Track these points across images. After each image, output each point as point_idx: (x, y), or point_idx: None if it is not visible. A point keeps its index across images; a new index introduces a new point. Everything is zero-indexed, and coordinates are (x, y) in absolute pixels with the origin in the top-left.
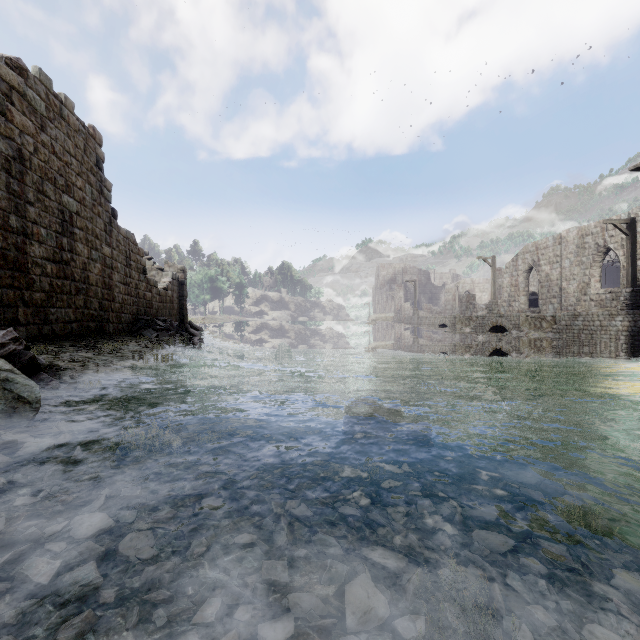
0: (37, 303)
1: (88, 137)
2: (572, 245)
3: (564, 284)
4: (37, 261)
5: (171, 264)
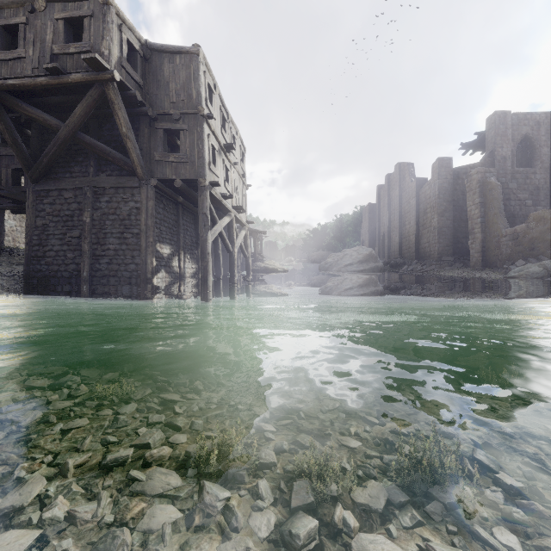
0: None
1: None
2: None
3: None
4: None
5: None
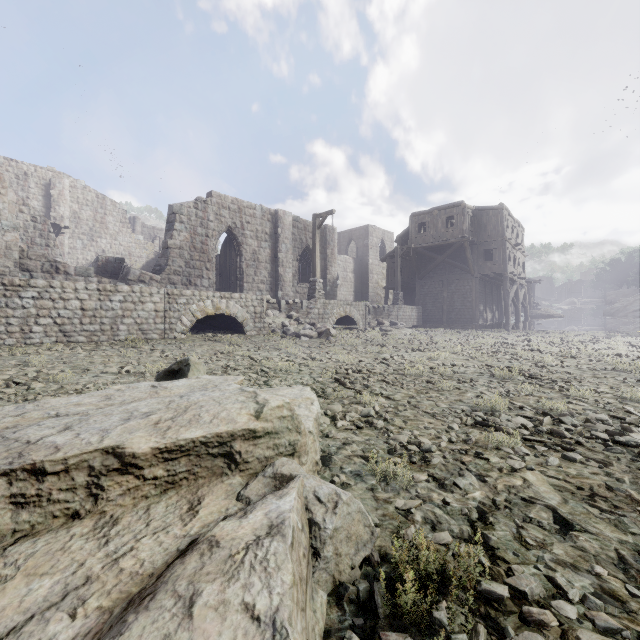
0: None
1: None
2: (289, 231)
3: (281, 270)
4: None
5: None
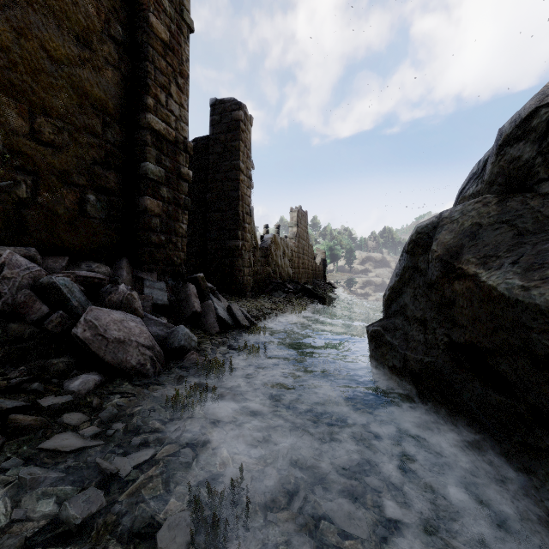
0: (300, 278)
1: (306, 216)
2: None
3: None
4: (300, 265)
5: (319, 250)
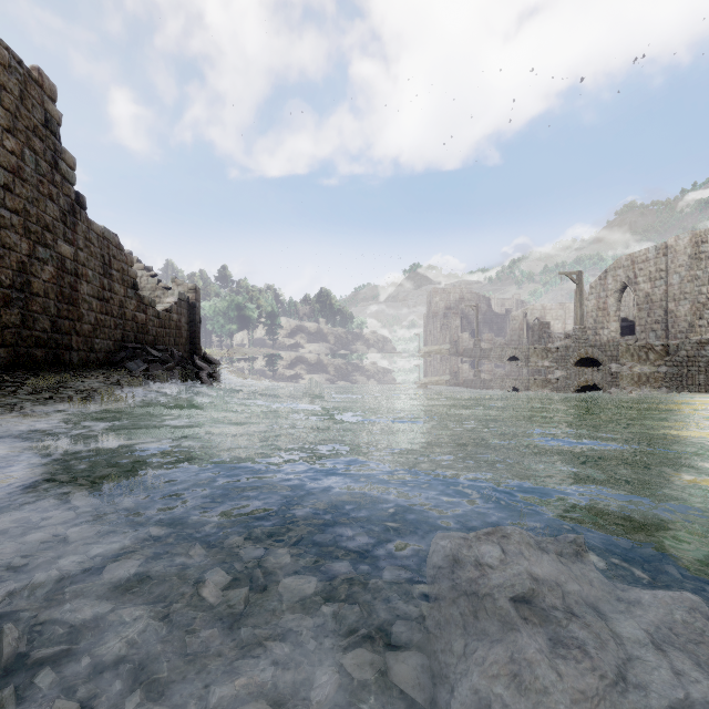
0: None
1: (29, 82)
2: (683, 256)
3: (671, 305)
4: None
5: (180, 282)
